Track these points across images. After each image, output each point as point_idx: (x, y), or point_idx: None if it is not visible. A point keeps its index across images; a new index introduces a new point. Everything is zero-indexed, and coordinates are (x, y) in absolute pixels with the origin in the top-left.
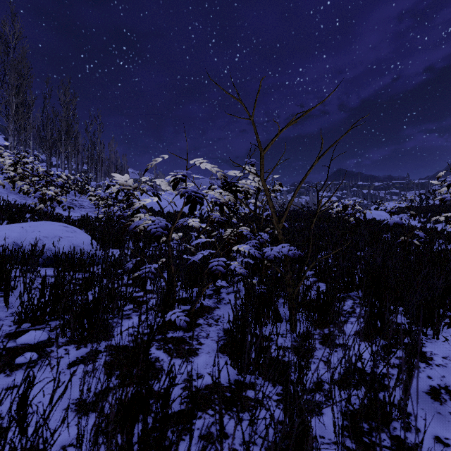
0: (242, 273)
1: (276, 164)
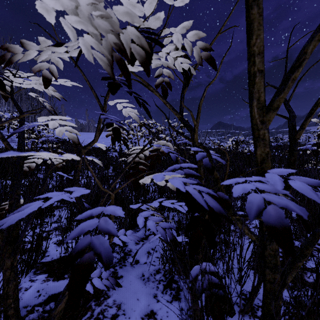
0: (162, 233)
1: (219, 30)
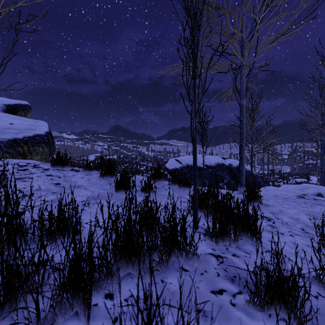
0: None
1: None
